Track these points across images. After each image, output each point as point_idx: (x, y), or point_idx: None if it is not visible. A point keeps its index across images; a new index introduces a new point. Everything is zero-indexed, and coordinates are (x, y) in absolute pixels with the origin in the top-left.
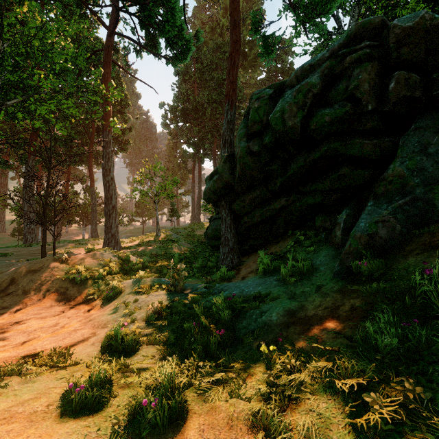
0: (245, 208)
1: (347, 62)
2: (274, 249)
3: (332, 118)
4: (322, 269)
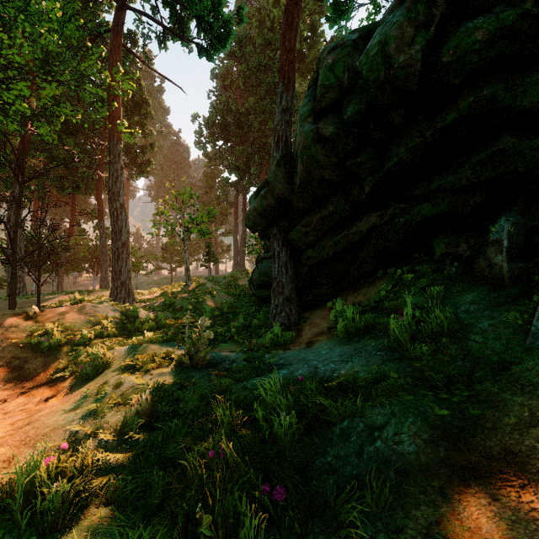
0: (310, 235)
1: None
2: (353, 298)
3: (491, 31)
4: (483, 326)
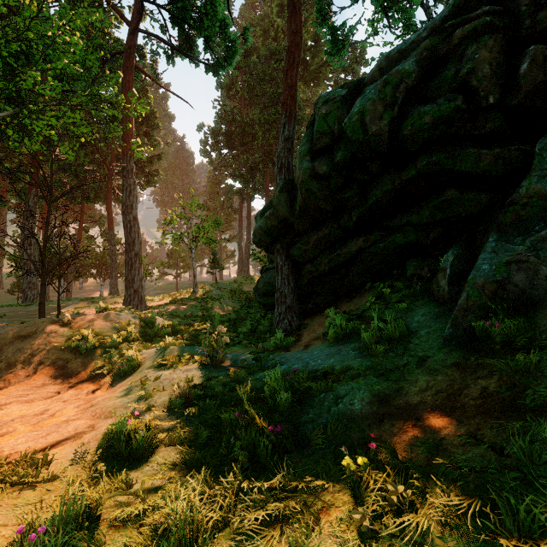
0: (309, 252)
1: (457, 38)
2: (346, 307)
3: (435, 117)
4: (422, 333)
